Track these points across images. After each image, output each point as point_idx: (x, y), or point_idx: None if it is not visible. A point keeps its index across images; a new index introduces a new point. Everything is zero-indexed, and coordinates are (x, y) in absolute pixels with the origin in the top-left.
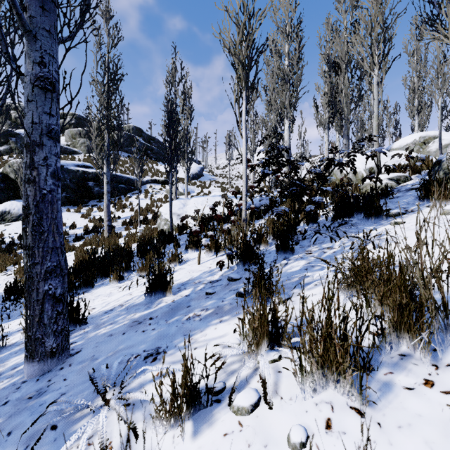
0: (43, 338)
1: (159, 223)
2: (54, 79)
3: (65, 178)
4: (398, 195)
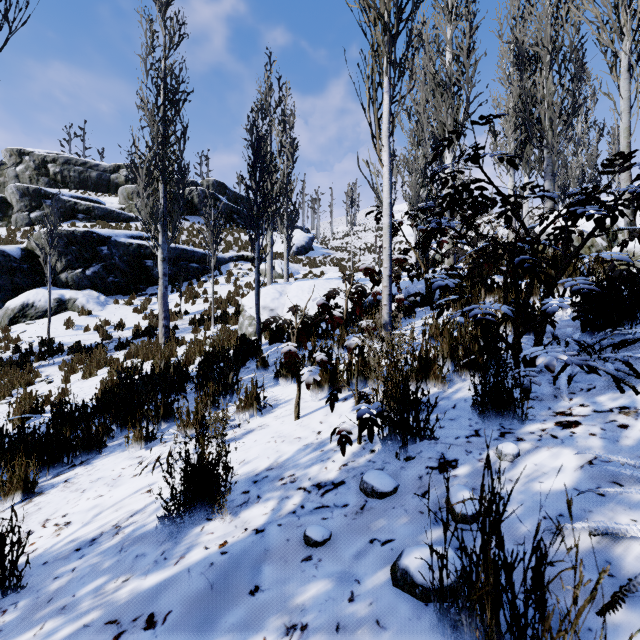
0: None
1: (242, 324)
2: None
3: (112, 255)
4: None
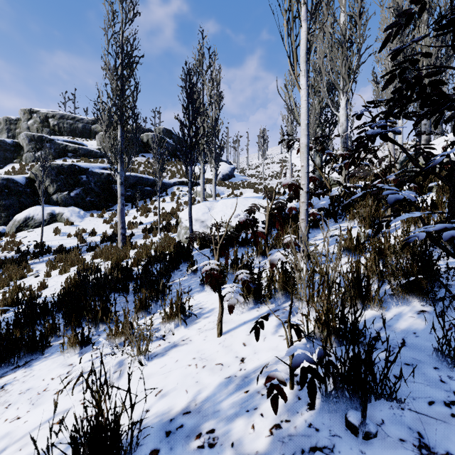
0: None
1: (179, 232)
2: None
3: (89, 181)
4: None
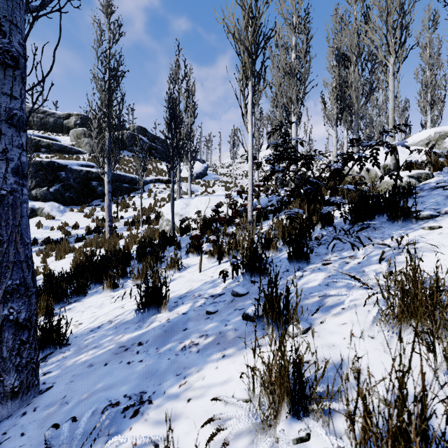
0: (1, 375)
1: (161, 224)
2: (17, 53)
3: (68, 177)
4: (422, 194)
